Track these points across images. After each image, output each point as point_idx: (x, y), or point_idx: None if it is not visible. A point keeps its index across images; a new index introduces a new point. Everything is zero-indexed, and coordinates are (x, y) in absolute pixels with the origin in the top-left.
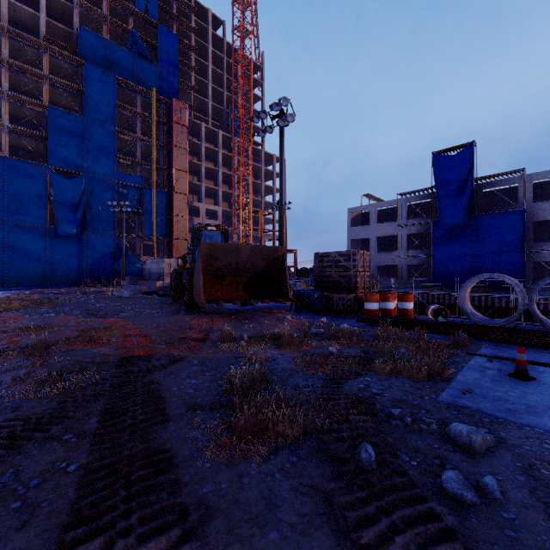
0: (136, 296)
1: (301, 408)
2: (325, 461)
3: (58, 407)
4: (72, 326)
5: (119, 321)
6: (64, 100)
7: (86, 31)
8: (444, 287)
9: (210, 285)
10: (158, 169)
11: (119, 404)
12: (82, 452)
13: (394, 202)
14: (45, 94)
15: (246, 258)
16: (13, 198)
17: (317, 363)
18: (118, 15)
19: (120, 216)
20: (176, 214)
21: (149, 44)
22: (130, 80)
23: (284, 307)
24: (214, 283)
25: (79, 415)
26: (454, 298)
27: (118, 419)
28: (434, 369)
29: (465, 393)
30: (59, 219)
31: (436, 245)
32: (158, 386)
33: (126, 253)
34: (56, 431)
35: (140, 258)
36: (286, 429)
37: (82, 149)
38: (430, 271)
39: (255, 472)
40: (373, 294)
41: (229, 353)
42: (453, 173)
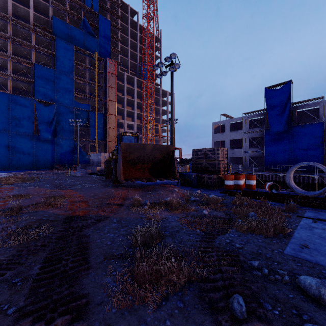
0: (84, 176)
1: (185, 258)
2: (205, 308)
3: (16, 255)
4: (41, 195)
5: (71, 192)
6: (44, 60)
7: (56, 19)
8: (272, 170)
9: (127, 169)
10: (98, 100)
11: (57, 253)
12: (22, 296)
13: (240, 118)
14: (32, 56)
15: (149, 152)
16: (14, 118)
17: (195, 222)
18: (75, 10)
19: (76, 128)
20: (109, 127)
21: (93, 26)
22: (82, 48)
23: (173, 183)
24: (130, 168)
25: (28, 262)
26: (278, 177)
27: (54, 266)
28: (278, 229)
29: (303, 248)
30: (41, 130)
31: (267, 144)
32: (87, 238)
33: (80, 150)
34: (8, 276)
35: (88, 153)
36: (175, 277)
37: (54, 88)
38: (263, 161)
39: (150, 318)
40: (230, 175)
41: (137, 214)
42: (278, 100)
